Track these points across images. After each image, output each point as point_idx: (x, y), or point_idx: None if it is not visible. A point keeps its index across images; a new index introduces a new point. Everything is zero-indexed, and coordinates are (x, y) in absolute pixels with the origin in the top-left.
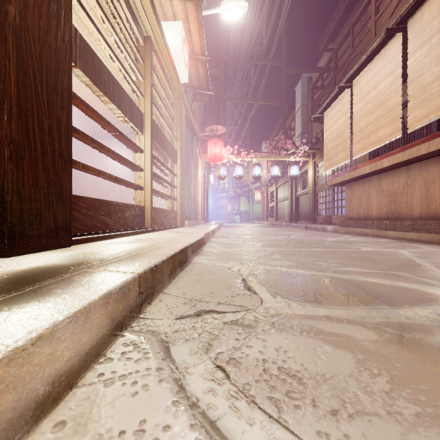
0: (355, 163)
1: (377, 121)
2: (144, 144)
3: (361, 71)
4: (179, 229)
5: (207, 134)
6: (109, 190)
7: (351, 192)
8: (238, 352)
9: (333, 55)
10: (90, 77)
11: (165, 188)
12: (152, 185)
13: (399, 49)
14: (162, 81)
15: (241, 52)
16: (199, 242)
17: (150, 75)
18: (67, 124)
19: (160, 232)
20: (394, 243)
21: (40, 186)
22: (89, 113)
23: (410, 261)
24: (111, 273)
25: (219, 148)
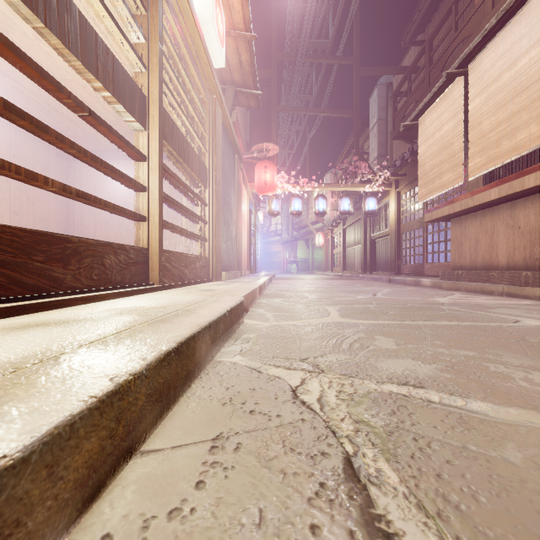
0: (460, 191)
1: (515, 117)
2: (148, 146)
3: (484, 47)
4: (209, 285)
5: (254, 155)
6: (120, 229)
7: (461, 230)
8: None
9: (425, 45)
10: None
11: (191, 224)
12: (179, 222)
13: None
14: (183, 58)
15: (300, 46)
16: (231, 313)
17: (158, 34)
18: None
19: (173, 291)
20: None
21: None
22: (4, 51)
23: None
24: None
25: (271, 174)
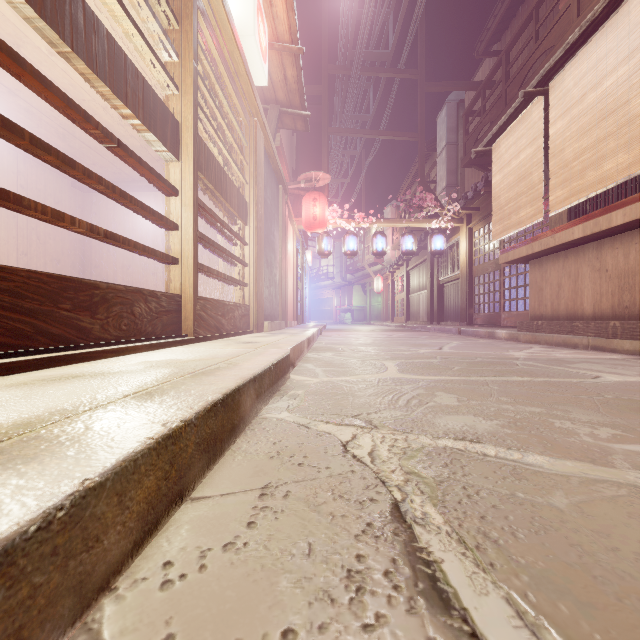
0: (541, 228)
1: (601, 145)
2: (181, 178)
3: (566, 63)
4: (250, 337)
5: (301, 186)
6: (145, 272)
7: (542, 274)
8: None
9: (501, 57)
10: None
11: (229, 267)
12: (214, 264)
13: None
14: (220, 76)
15: (355, 57)
16: (277, 367)
17: (193, 52)
18: None
19: (209, 343)
20: None
21: None
22: (29, 80)
23: None
24: None
25: (321, 208)
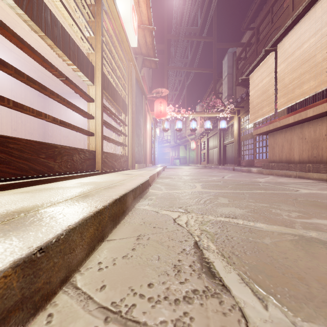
0: (274, 117)
1: (302, 76)
2: (95, 94)
3: (285, 35)
4: (129, 171)
5: (154, 95)
6: (75, 139)
7: (274, 140)
8: None
9: (254, 31)
10: (26, 11)
11: (118, 137)
12: (110, 135)
13: (325, 9)
14: (114, 42)
15: (181, 31)
16: (142, 185)
17: (101, 32)
18: None
19: (109, 174)
20: (323, 184)
21: None
22: (26, 50)
23: None
24: None
25: (163, 107)
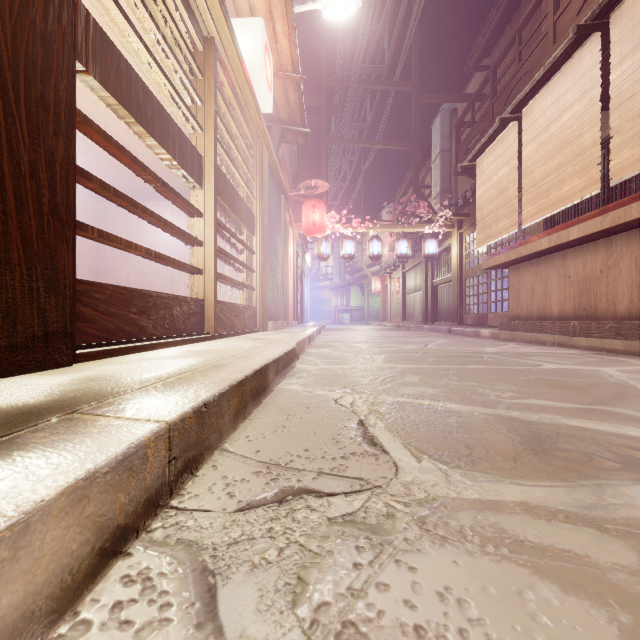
0: (522, 236)
1: (561, 169)
2: (204, 203)
3: (535, 95)
4: (259, 335)
5: (301, 193)
6: (156, 275)
7: (519, 279)
8: (359, 603)
9: (489, 75)
10: (112, 91)
11: (238, 273)
12: (220, 268)
13: (596, 57)
14: (233, 109)
15: (352, 72)
16: (287, 355)
17: (214, 98)
18: (66, 161)
19: (228, 340)
20: (590, 357)
21: (14, 264)
22: (112, 149)
23: (628, 387)
24: (115, 423)
25: (320, 214)
